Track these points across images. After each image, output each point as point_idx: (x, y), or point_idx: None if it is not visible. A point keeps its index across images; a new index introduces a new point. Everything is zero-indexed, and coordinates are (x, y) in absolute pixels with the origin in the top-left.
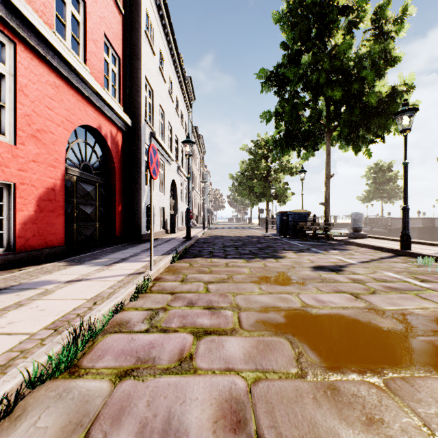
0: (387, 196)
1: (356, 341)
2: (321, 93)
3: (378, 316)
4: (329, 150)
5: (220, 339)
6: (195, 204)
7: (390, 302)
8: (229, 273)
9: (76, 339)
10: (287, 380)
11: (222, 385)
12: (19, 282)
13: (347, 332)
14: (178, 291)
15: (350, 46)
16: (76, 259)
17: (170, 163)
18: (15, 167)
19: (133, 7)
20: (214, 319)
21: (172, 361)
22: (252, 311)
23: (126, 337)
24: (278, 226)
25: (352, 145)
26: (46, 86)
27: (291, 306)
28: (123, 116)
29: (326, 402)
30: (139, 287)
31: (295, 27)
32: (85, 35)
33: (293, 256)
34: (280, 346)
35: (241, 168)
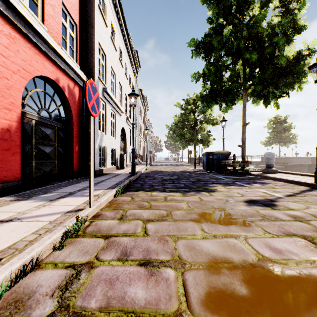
0: (283, 141)
1: None
2: (240, 57)
3: None
4: (245, 104)
5: None
6: (140, 147)
7: None
8: (168, 208)
9: None
10: None
11: None
12: None
13: None
14: (114, 233)
15: (265, 16)
16: (27, 193)
17: (120, 115)
18: None
19: None
20: (151, 287)
21: None
22: (199, 269)
23: None
24: (205, 164)
25: (264, 99)
26: None
27: (245, 259)
28: (79, 72)
29: None
30: (68, 231)
31: (219, 4)
32: None
33: (223, 189)
34: None
35: (175, 119)
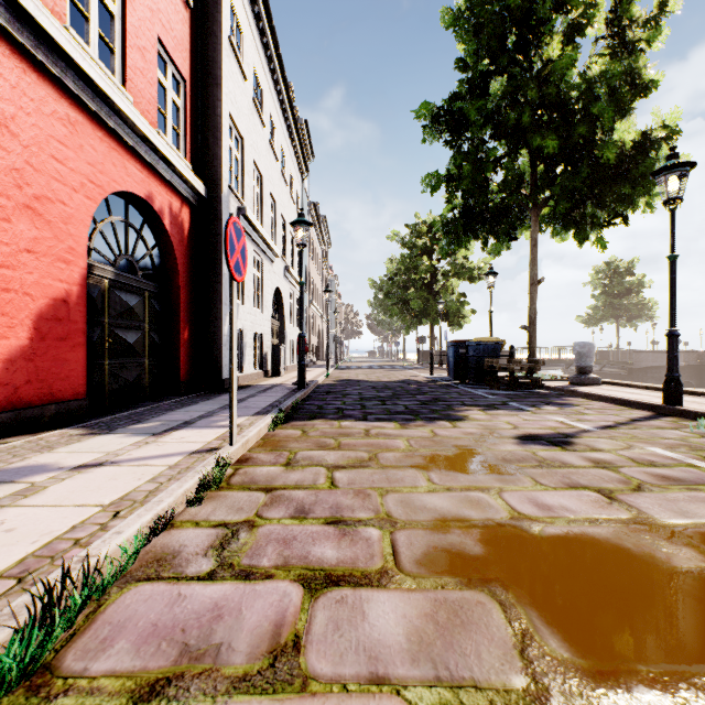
0: (626, 315)
1: (634, 602)
2: (524, 142)
3: (663, 540)
4: (536, 239)
5: (356, 597)
6: (314, 329)
7: (676, 508)
8: (372, 448)
9: (52, 607)
10: None
11: None
12: None
13: (611, 578)
14: (280, 485)
15: (573, 62)
16: (104, 422)
17: (271, 261)
18: None
19: None
20: (345, 547)
21: (257, 654)
22: (417, 528)
23: (167, 590)
24: (451, 365)
25: (575, 230)
26: (51, 121)
27: (490, 517)
28: (191, 179)
29: None
30: (205, 478)
31: (480, 33)
32: (124, 39)
33: (480, 416)
34: (481, 615)
35: (388, 269)
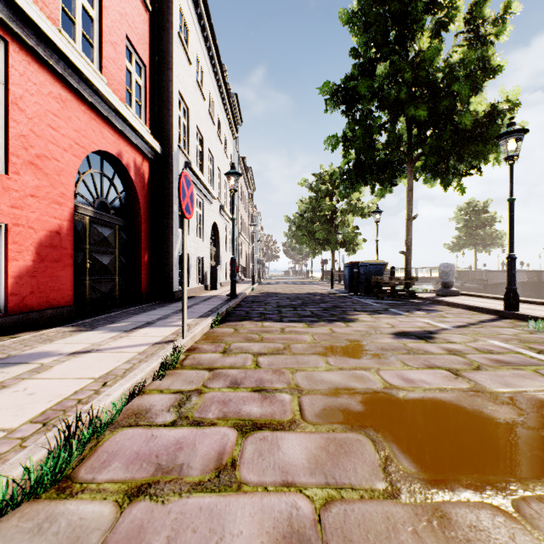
0: (482, 243)
1: (464, 440)
2: (402, 112)
3: (490, 402)
4: (411, 185)
5: (274, 437)
6: (242, 254)
7: (502, 381)
8: (286, 341)
9: (70, 438)
10: (373, 501)
11: (278, 510)
12: (7, 355)
13: (450, 425)
14: (219, 366)
15: (438, 52)
16: (87, 322)
17: (210, 202)
18: (6, 203)
19: (163, 3)
20: (266, 406)
21: (207, 470)
22: (317, 394)
23: (144, 432)
24: (347, 281)
25: (441, 178)
26: (48, 99)
27: (369, 387)
28: (150, 141)
29: (432, 538)
30: (166, 360)
31: (368, 29)
32: (100, 36)
33: (367, 319)
34: (358, 447)
35: (299, 208)
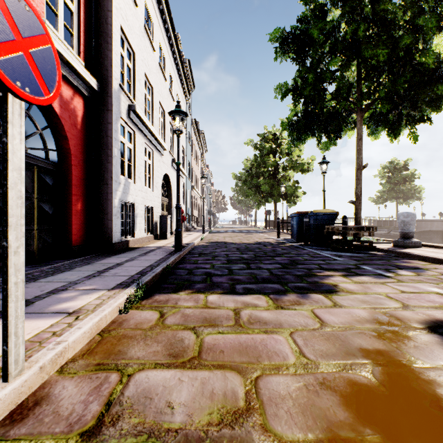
0: (403, 196)
1: None
2: (356, 55)
3: None
4: (361, 134)
5: None
6: (195, 205)
7: None
8: (247, 362)
9: None
10: None
11: None
12: None
13: None
14: None
15: None
16: None
17: (161, 153)
18: None
19: None
20: None
21: None
22: None
23: None
24: (295, 230)
25: (392, 126)
26: None
27: None
28: (81, 71)
29: None
30: None
31: None
32: None
33: (350, 285)
34: None
35: (245, 164)
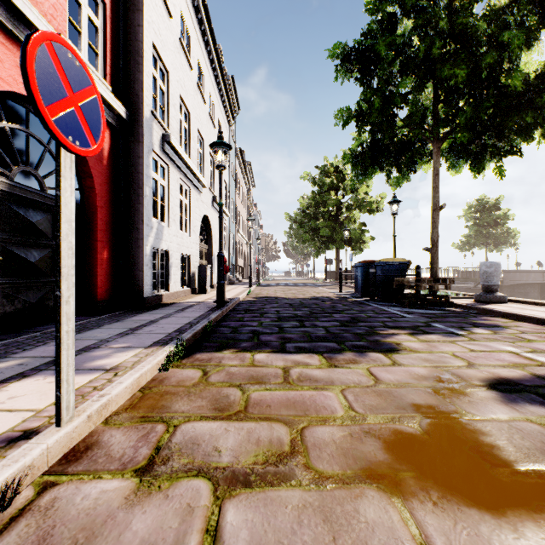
0: (494, 242)
1: None
2: (431, 76)
3: None
4: (438, 169)
5: None
6: (240, 253)
7: None
8: (294, 415)
9: None
10: None
11: None
12: None
13: None
14: None
15: None
16: None
17: (199, 191)
18: None
19: None
20: None
21: None
22: None
23: None
24: (360, 283)
25: (475, 159)
26: None
27: None
28: (108, 98)
29: None
30: None
31: None
32: None
33: (415, 344)
34: None
35: (301, 203)
